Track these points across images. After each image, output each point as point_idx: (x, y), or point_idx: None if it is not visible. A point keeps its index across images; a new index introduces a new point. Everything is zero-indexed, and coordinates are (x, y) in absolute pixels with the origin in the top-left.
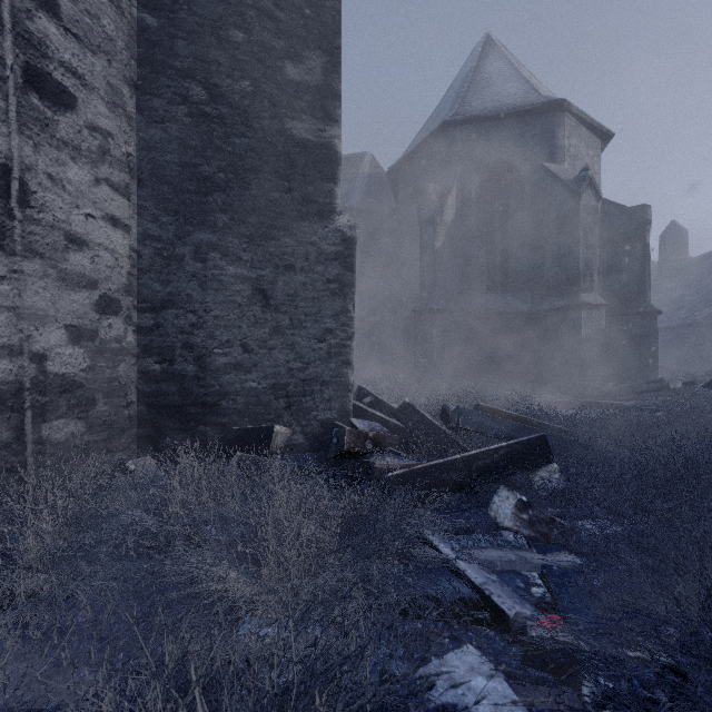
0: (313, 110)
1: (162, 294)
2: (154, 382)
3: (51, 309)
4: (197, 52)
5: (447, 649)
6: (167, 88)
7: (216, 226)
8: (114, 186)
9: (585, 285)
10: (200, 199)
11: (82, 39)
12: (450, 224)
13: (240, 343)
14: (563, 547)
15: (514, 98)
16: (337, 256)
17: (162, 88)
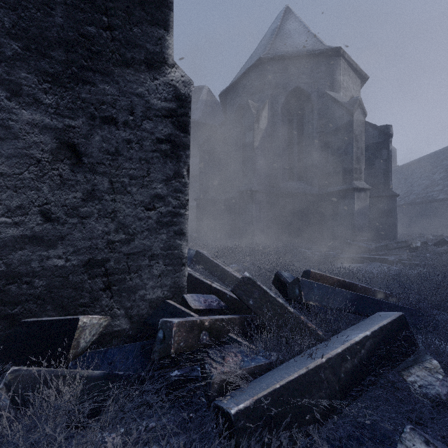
0: None
1: None
2: None
3: None
4: None
5: None
6: None
7: (1, 54)
8: None
9: (356, 175)
10: None
11: None
12: (263, 130)
13: (39, 209)
14: None
15: (307, 46)
16: (169, 113)
17: None
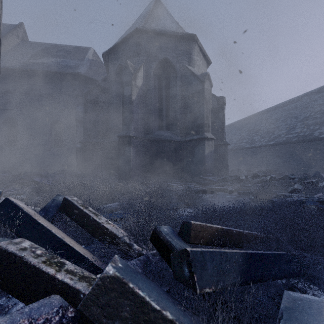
0: None
1: None
2: None
3: None
4: None
5: None
6: None
7: None
8: None
9: (206, 128)
10: None
11: None
12: (139, 87)
13: None
14: None
15: (172, 28)
16: None
17: None
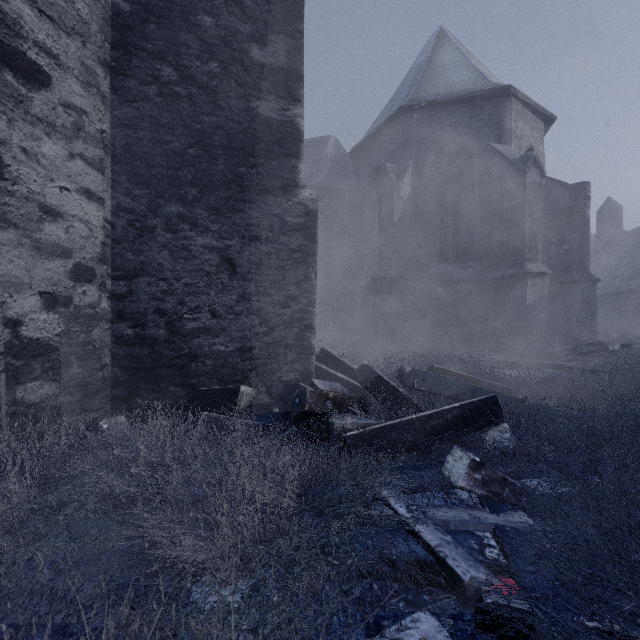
0: (277, 91)
1: (135, 263)
2: (127, 345)
3: (26, 277)
4: (168, 36)
5: (402, 613)
6: (139, 69)
7: (186, 199)
8: (88, 161)
9: (530, 255)
10: (171, 174)
11: (57, 21)
12: (406, 200)
13: (209, 309)
14: (515, 506)
15: (465, 85)
16: (300, 227)
17: (135, 69)
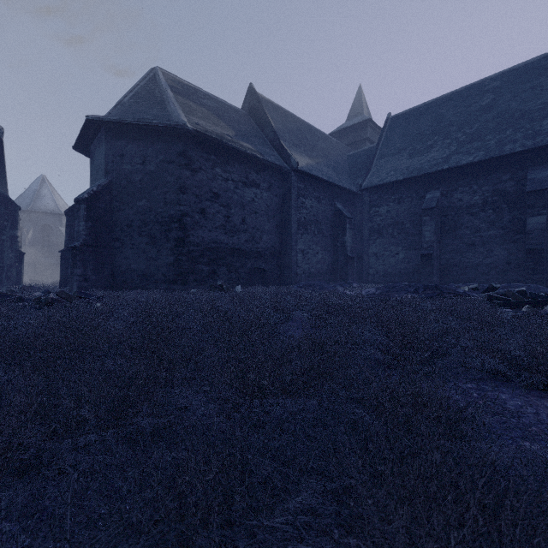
0: None
1: None
2: None
3: None
4: None
5: None
6: None
7: None
8: None
9: None
10: None
11: None
12: (30, 239)
13: None
14: None
15: (51, 207)
16: None
17: None
